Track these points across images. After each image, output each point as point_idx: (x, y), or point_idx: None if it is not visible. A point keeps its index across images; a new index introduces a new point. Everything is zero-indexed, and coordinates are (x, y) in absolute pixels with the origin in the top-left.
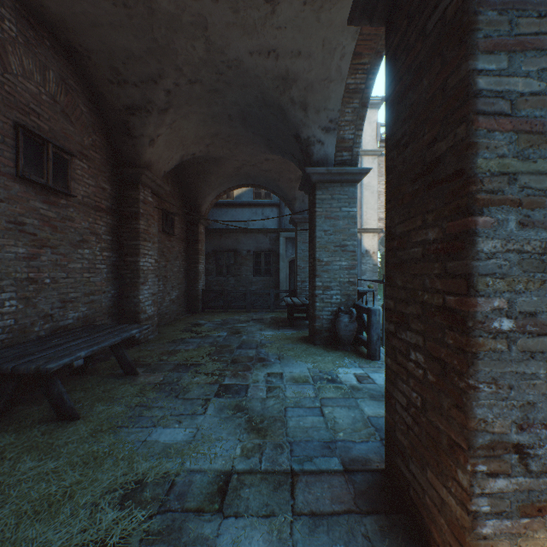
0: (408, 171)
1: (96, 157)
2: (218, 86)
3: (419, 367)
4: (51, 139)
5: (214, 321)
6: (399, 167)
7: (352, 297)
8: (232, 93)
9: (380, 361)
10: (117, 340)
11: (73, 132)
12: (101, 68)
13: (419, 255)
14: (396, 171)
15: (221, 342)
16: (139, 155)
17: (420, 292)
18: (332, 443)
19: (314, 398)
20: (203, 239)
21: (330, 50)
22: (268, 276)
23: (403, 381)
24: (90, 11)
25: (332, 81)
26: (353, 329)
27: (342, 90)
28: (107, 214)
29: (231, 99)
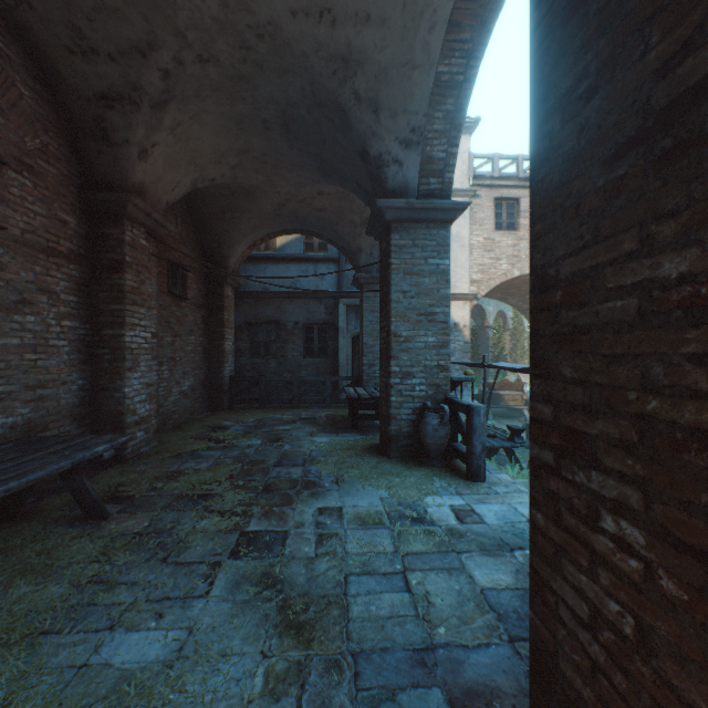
0: (593, 145)
1: (48, 171)
2: (244, 70)
3: (629, 554)
4: None
5: (246, 422)
6: (568, 146)
7: (443, 388)
8: (267, 83)
9: (486, 482)
10: (64, 466)
11: (4, 124)
12: (52, 26)
13: (629, 315)
14: (559, 155)
15: (252, 455)
16: (123, 172)
17: (632, 394)
18: (427, 652)
19: (393, 555)
20: (232, 306)
21: (414, 15)
22: (324, 358)
23: (581, 568)
24: None
25: (417, 68)
26: (445, 435)
27: (430, 82)
28: (69, 261)
29: (265, 93)
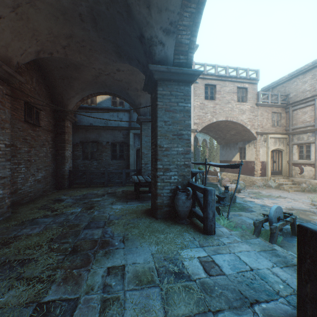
0: None
1: None
2: None
3: None
4: None
5: (75, 196)
6: None
7: (187, 177)
8: None
9: (215, 235)
10: None
11: None
12: None
13: None
14: None
15: (72, 220)
16: None
17: None
18: None
19: None
20: (70, 132)
21: None
22: (122, 160)
23: None
24: None
25: None
26: (189, 205)
27: None
28: None
29: None
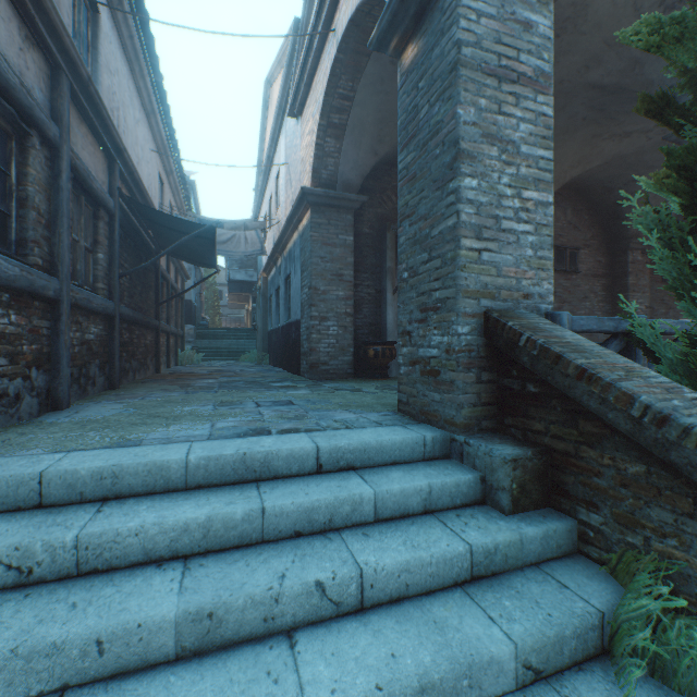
0: None
1: (593, 243)
2: None
3: None
4: (567, 246)
5: None
6: None
7: None
8: None
9: None
10: None
11: (579, 235)
12: (595, 191)
13: None
14: None
15: None
16: (626, 229)
17: None
18: None
19: None
20: None
21: None
22: None
23: None
24: (586, 175)
25: None
26: None
27: None
28: (601, 278)
29: None
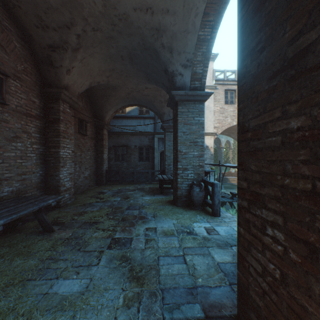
0: (263, 72)
1: (27, 79)
2: (113, 34)
3: (278, 244)
4: None
5: (113, 190)
6: (253, 71)
7: (201, 175)
8: (123, 40)
9: (220, 217)
10: (35, 209)
11: (8, 59)
12: (29, 16)
13: (278, 144)
14: (249, 75)
15: (116, 205)
16: (59, 79)
17: (279, 176)
18: (193, 289)
19: (179, 248)
20: (106, 138)
21: (188, 10)
22: (148, 161)
23: (258, 251)
24: None
25: (189, 33)
26: (202, 196)
27: (195, 39)
28: (36, 119)
29: (122, 44)
